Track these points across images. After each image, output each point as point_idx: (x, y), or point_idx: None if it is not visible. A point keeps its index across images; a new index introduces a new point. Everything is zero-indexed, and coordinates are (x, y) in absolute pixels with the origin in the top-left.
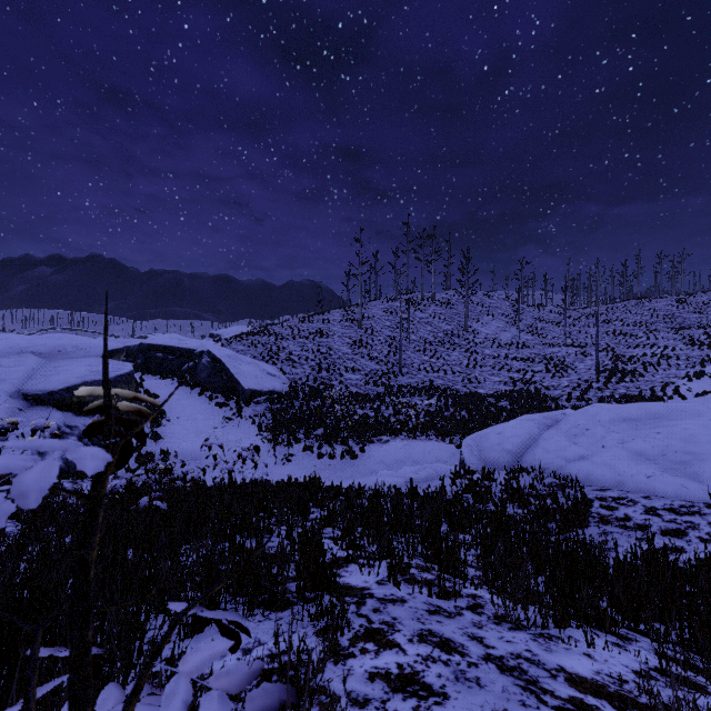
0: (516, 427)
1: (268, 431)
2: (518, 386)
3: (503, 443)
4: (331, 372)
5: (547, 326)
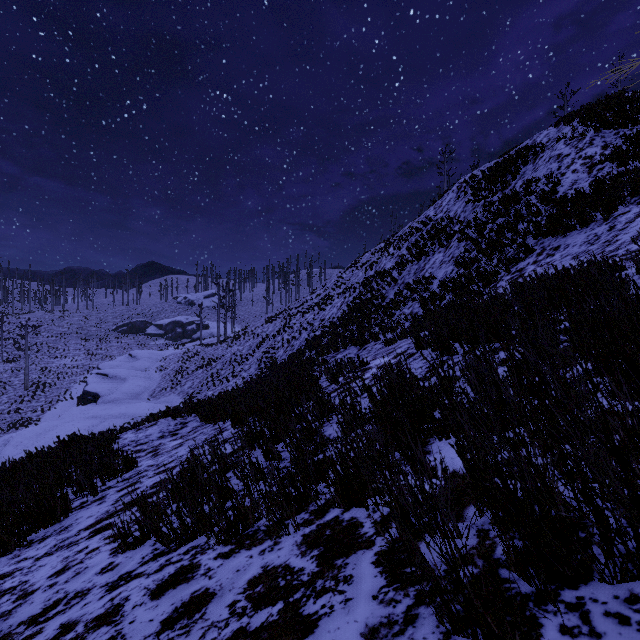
0: None
1: None
2: None
3: None
4: None
5: None
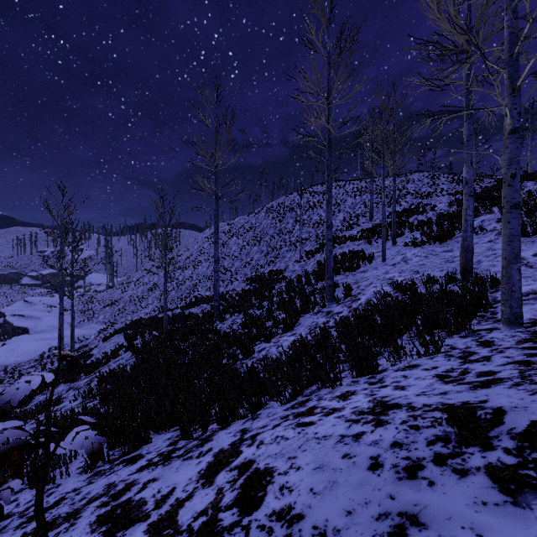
0: None
1: None
2: None
3: None
4: None
5: None
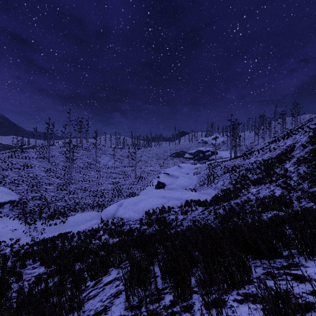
0: (113, 207)
1: (22, 221)
2: (114, 184)
3: (111, 212)
4: (39, 187)
5: (124, 158)
